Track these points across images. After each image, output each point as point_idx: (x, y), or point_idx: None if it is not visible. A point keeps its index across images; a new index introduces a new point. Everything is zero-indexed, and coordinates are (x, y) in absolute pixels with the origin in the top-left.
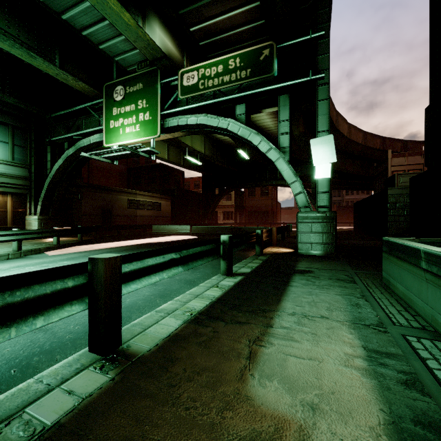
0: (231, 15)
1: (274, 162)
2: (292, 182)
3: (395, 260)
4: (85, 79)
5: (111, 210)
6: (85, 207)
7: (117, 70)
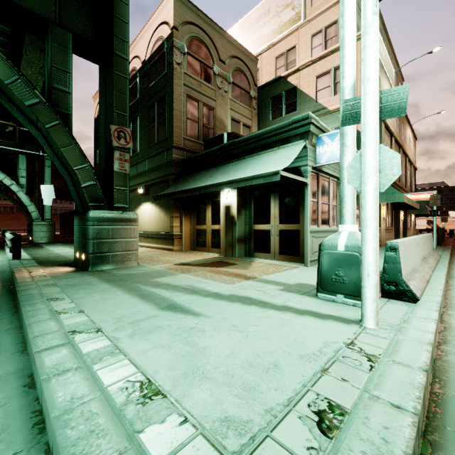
0: None
1: (16, 192)
2: (29, 205)
3: None
4: None
5: None
6: None
7: None
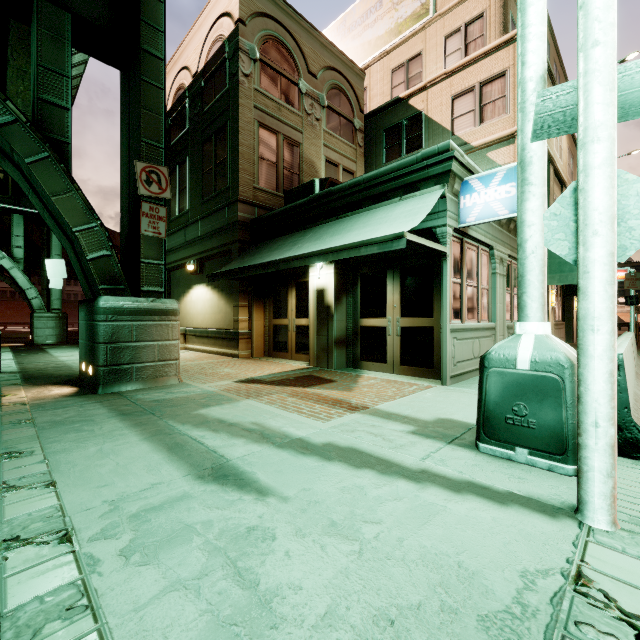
0: None
1: (8, 269)
2: (28, 289)
3: None
4: None
5: None
6: None
7: None
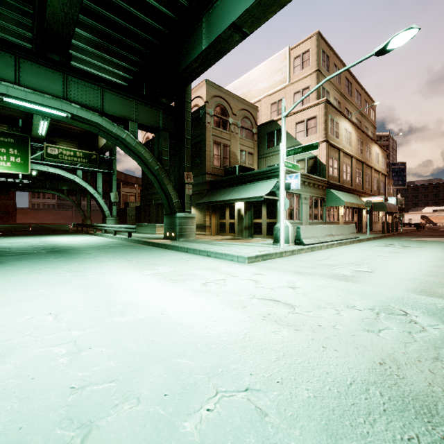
0: (73, 127)
1: (97, 198)
2: (104, 206)
3: (139, 227)
4: None
5: None
6: None
7: None
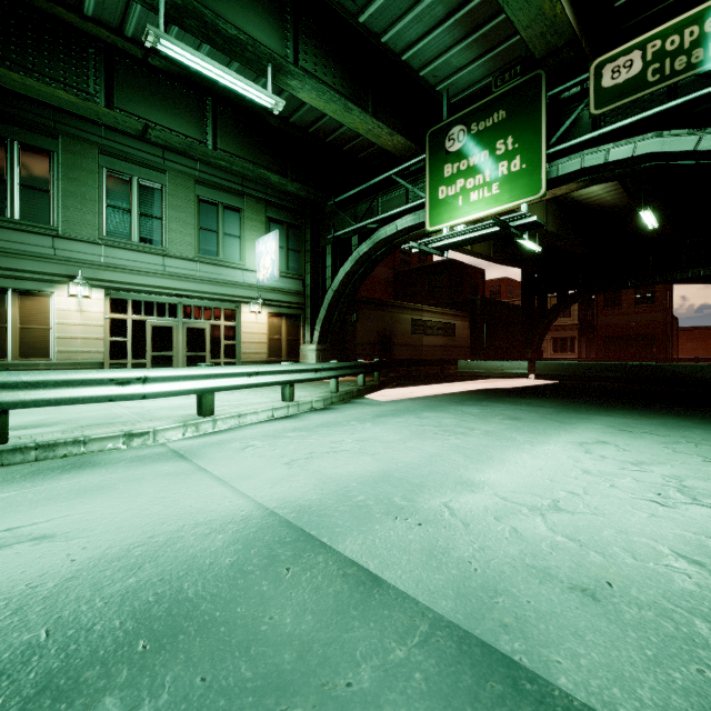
0: None
1: None
2: None
3: None
4: (398, 131)
5: (390, 337)
6: (361, 332)
7: (448, 103)
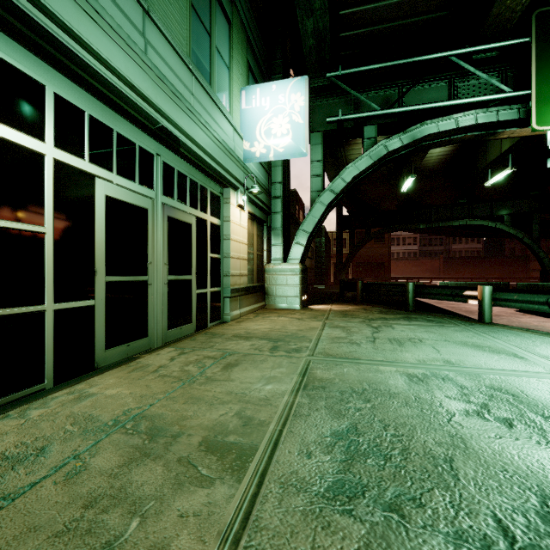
0: None
1: None
2: None
3: None
4: None
5: None
6: None
7: None
